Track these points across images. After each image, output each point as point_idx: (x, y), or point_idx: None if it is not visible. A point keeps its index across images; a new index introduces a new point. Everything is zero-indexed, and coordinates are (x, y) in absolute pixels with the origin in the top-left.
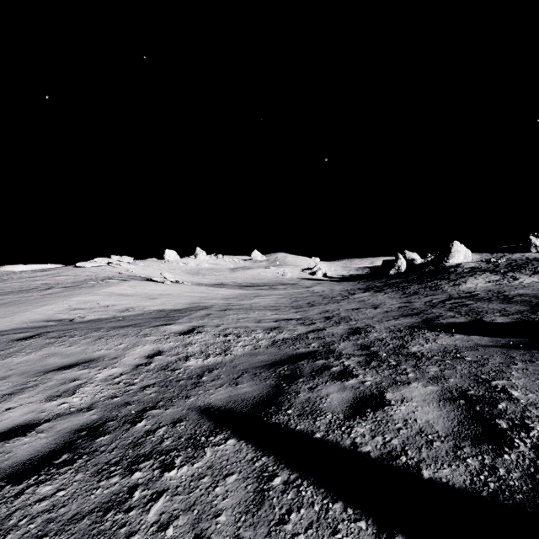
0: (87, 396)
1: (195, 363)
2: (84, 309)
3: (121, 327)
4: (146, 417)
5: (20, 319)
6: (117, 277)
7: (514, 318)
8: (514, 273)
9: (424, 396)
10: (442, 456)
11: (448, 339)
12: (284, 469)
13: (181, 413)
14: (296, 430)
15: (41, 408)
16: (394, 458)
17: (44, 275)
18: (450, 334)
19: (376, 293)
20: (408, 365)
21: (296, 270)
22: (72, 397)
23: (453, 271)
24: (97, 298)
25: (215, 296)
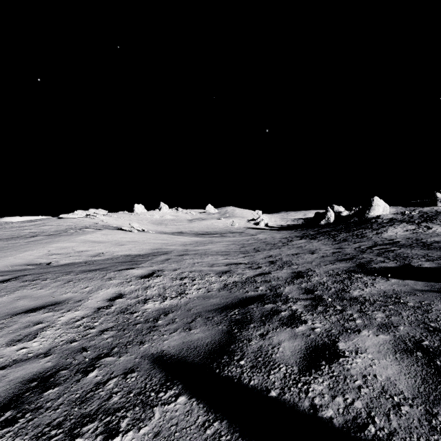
0: (46, 340)
1: (153, 306)
2: (61, 254)
3: (90, 270)
4: (98, 365)
5: (3, 263)
6: (93, 227)
7: (439, 263)
8: (427, 223)
9: (378, 346)
10: (415, 426)
11: (385, 284)
12: (238, 440)
13: (134, 361)
14: (249, 386)
15: (0, 353)
16: (361, 428)
17: (32, 225)
18: (386, 279)
19: (311, 240)
20: (354, 311)
21: (242, 221)
22: (32, 341)
23: (374, 222)
24: (73, 245)
25: (174, 242)
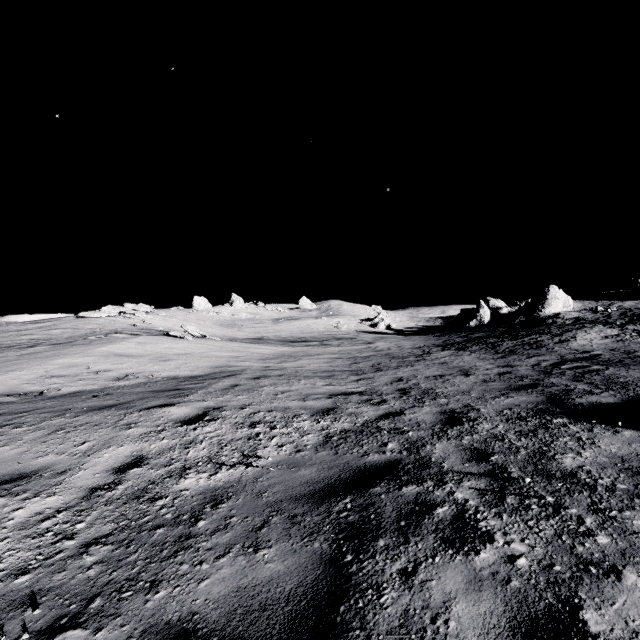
0: None
1: (195, 483)
2: (65, 376)
3: (100, 408)
4: None
5: None
6: (126, 331)
7: None
8: (635, 325)
9: None
10: None
11: (615, 440)
12: None
13: None
14: None
15: None
16: None
17: (35, 328)
18: (612, 429)
19: (459, 352)
20: (582, 508)
21: (353, 321)
22: None
23: (552, 323)
24: (88, 360)
25: (249, 355)
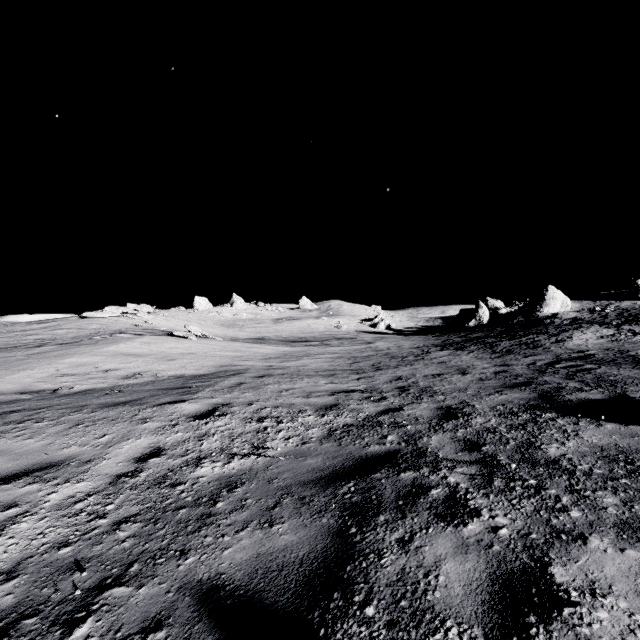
0: (17, 543)
1: (210, 471)
2: (76, 375)
3: (114, 405)
4: (97, 608)
5: None
6: (130, 331)
7: None
8: (630, 325)
9: (633, 579)
10: None
11: (598, 432)
12: None
13: (163, 600)
14: None
15: None
16: None
17: (40, 328)
18: (596, 422)
19: (458, 351)
20: (560, 489)
21: (353, 321)
22: None
23: (550, 323)
24: (96, 359)
25: (252, 355)
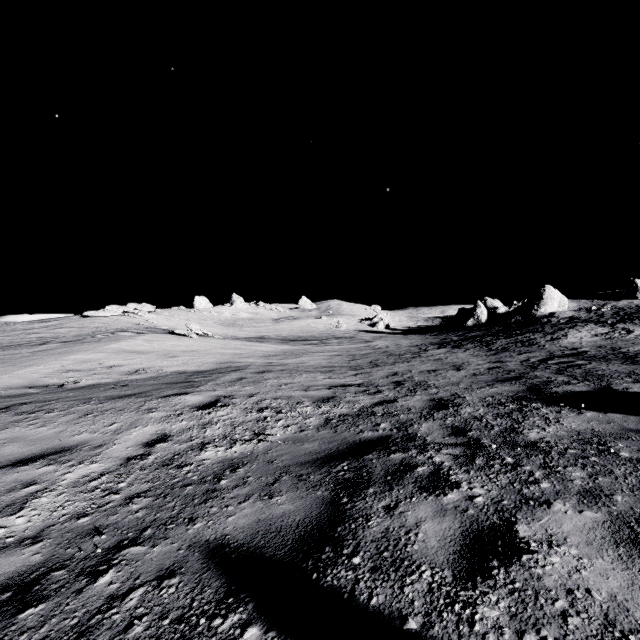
0: (39, 514)
1: (214, 454)
2: (81, 371)
3: (120, 397)
4: (117, 562)
5: None
6: (132, 329)
7: None
8: (625, 324)
9: (586, 533)
10: None
11: (577, 419)
12: None
13: (175, 555)
14: (370, 609)
15: None
16: None
17: (42, 327)
18: (577, 411)
19: (455, 349)
20: (534, 466)
21: (352, 321)
22: (16, 515)
23: (546, 322)
24: (100, 356)
25: (252, 352)
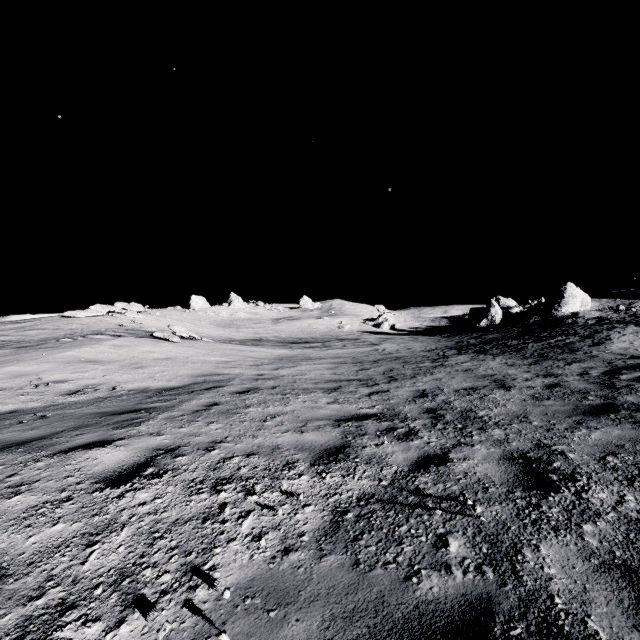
0: None
1: None
2: (5, 390)
3: (2, 448)
4: None
5: None
6: (109, 331)
7: None
8: None
9: None
10: None
11: None
12: None
13: None
14: None
15: None
16: None
17: (13, 329)
18: None
19: (480, 356)
20: None
21: (355, 321)
22: None
23: (573, 323)
24: (44, 368)
25: (241, 360)
